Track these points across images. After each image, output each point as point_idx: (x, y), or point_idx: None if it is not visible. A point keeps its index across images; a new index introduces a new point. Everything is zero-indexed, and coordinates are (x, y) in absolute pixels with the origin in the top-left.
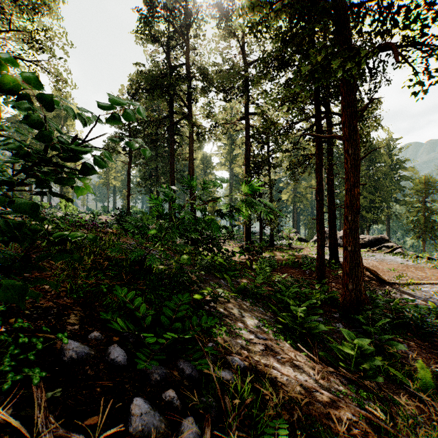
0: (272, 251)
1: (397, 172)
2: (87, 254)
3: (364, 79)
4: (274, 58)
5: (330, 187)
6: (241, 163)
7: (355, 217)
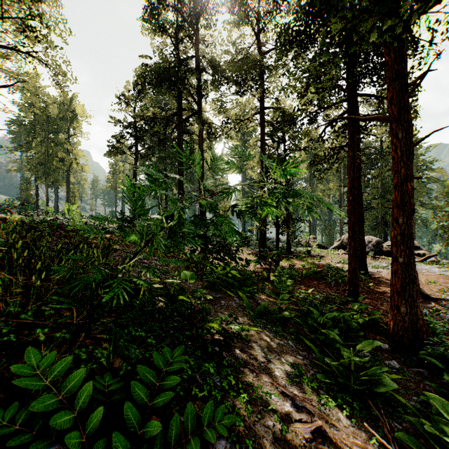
0: (289, 259)
1: (423, 174)
2: (38, 271)
3: (408, 53)
4: (296, 33)
5: (358, 188)
6: (255, 164)
7: (409, 220)
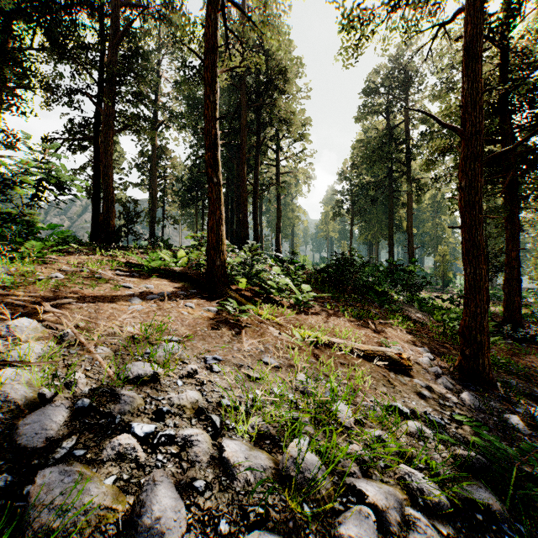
0: None
1: None
2: None
3: None
4: None
5: None
6: None
7: (511, 271)
